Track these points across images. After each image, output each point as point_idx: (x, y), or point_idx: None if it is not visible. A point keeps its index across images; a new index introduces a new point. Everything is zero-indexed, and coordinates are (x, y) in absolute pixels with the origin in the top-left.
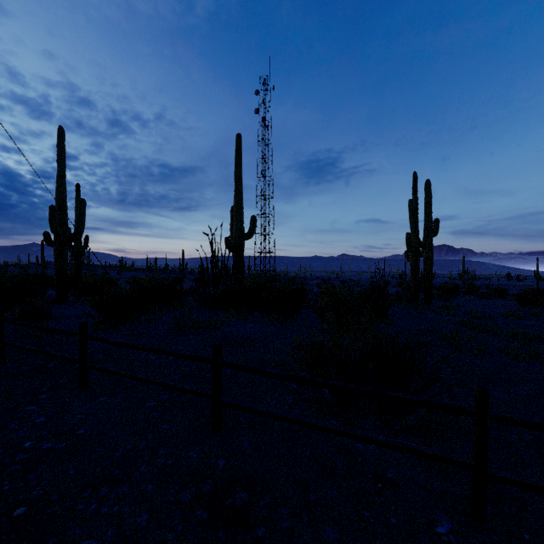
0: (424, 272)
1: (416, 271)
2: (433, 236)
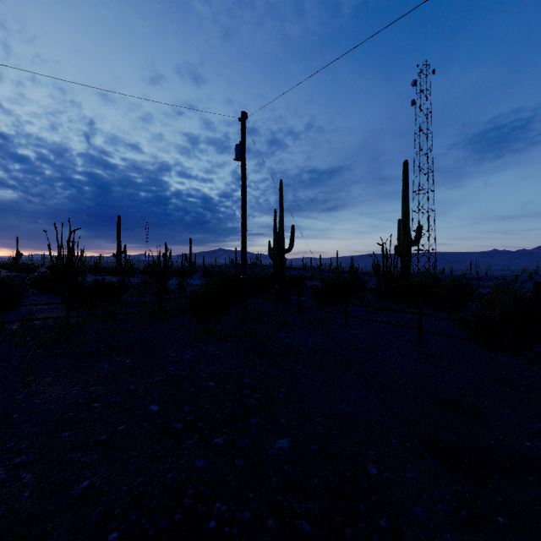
0: None
1: None
2: None
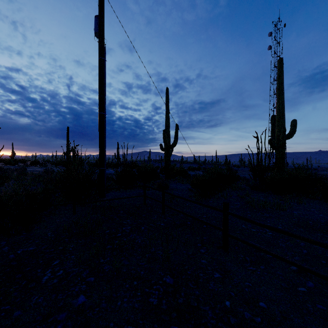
0: None
1: None
2: None
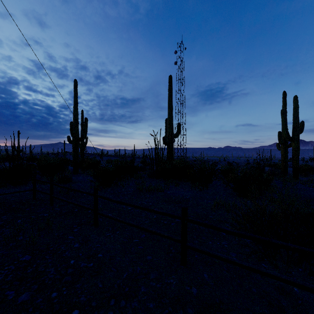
0: (293, 157)
1: (285, 156)
2: (299, 133)
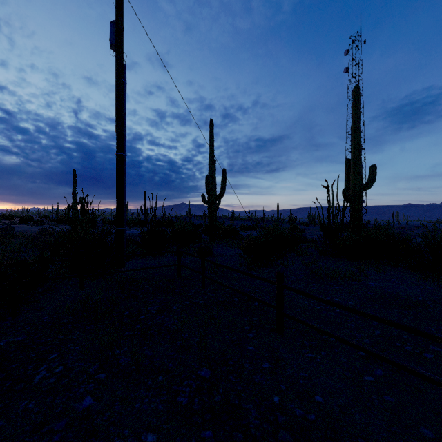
0: None
1: None
2: None
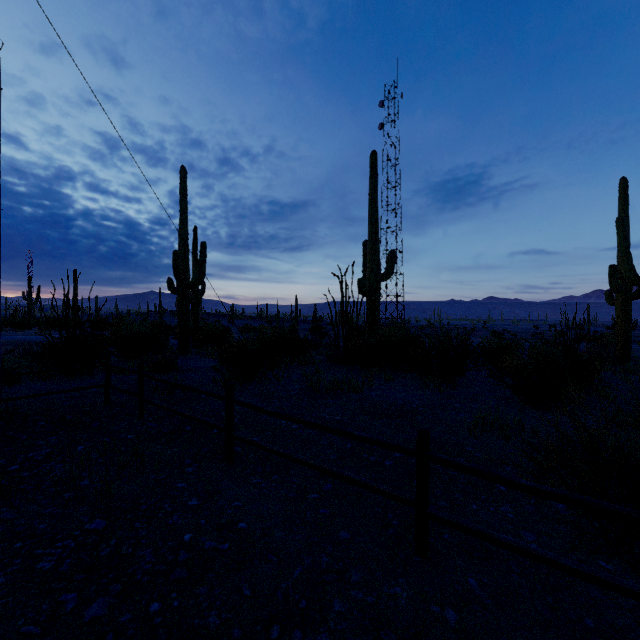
0: None
1: (626, 319)
2: None
